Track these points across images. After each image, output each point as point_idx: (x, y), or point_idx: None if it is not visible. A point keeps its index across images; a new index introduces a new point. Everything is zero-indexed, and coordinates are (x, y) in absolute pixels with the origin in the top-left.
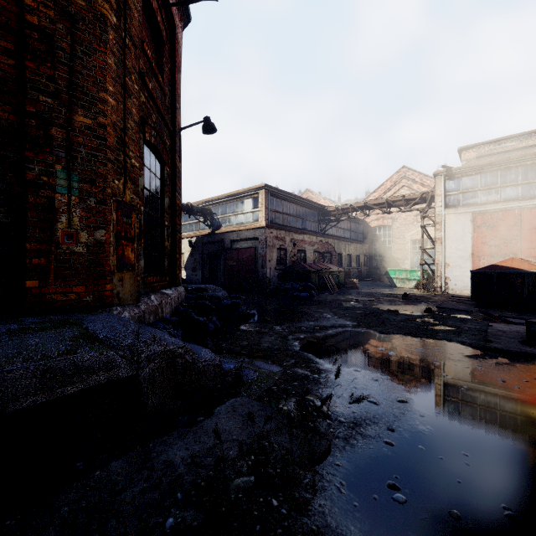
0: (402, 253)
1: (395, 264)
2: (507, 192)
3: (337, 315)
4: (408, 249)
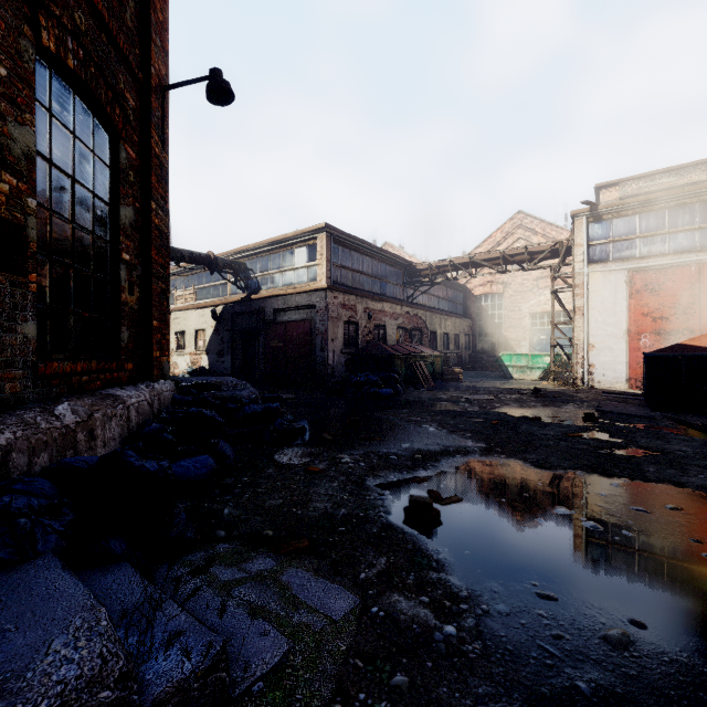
0: (517, 331)
1: (508, 346)
2: (680, 240)
3: (446, 427)
4: (525, 325)
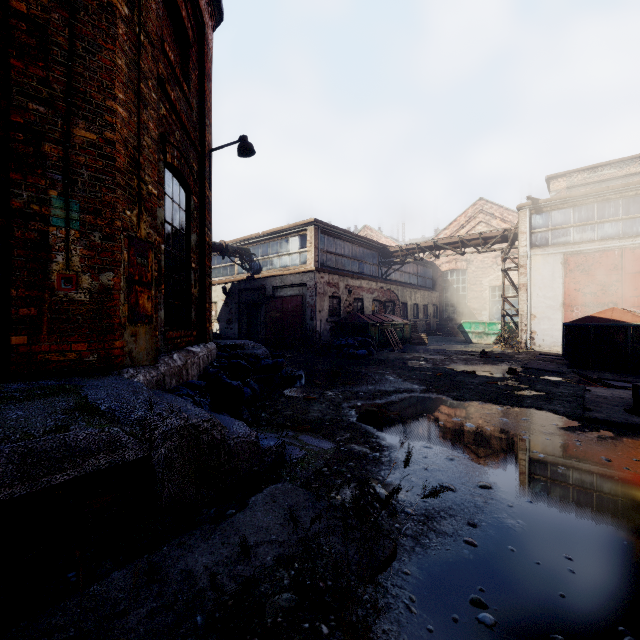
0: (479, 302)
1: (471, 315)
2: (606, 228)
3: (402, 377)
4: (486, 297)
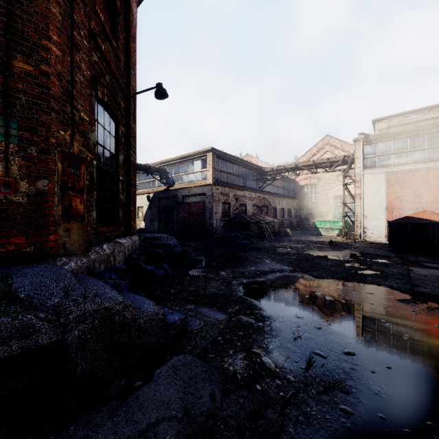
0: (326, 207)
1: (320, 216)
2: (416, 155)
3: (275, 260)
4: (331, 203)
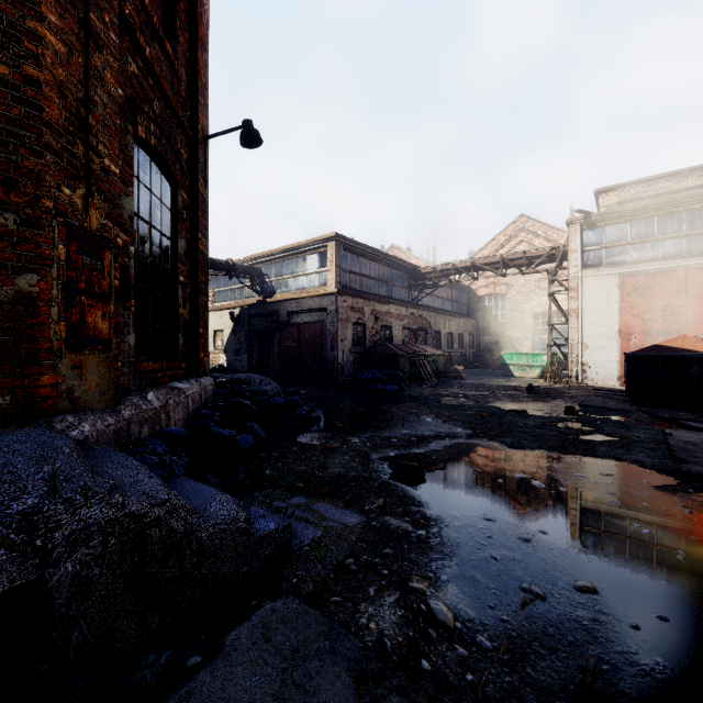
0: (520, 331)
1: (511, 345)
2: (668, 246)
3: (441, 418)
4: (527, 325)
